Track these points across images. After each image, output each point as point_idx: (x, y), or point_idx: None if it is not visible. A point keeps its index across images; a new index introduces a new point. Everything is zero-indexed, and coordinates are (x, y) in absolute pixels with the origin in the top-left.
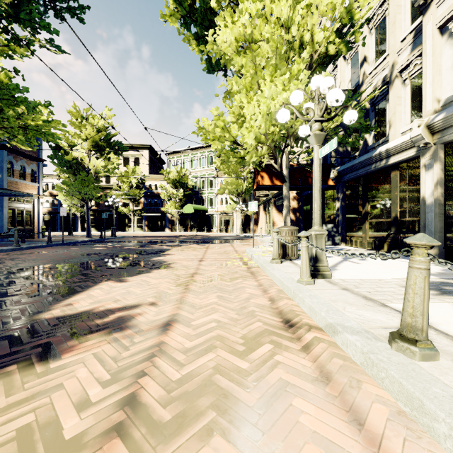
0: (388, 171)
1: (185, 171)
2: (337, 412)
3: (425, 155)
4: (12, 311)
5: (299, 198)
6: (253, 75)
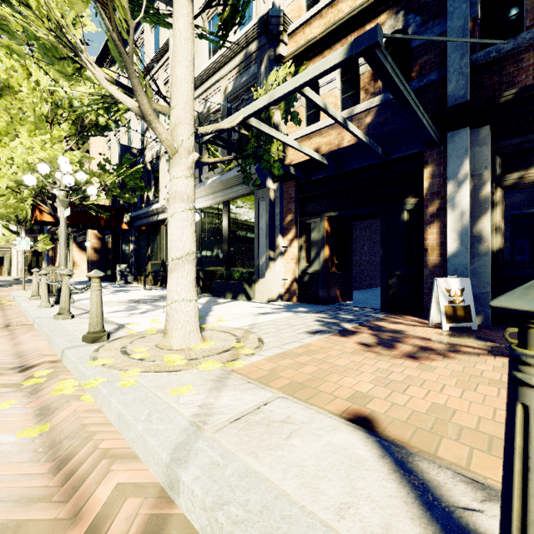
0: (160, 224)
1: None
2: (6, 339)
3: None
4: None
5: (102, 236)
6: (8, 122)
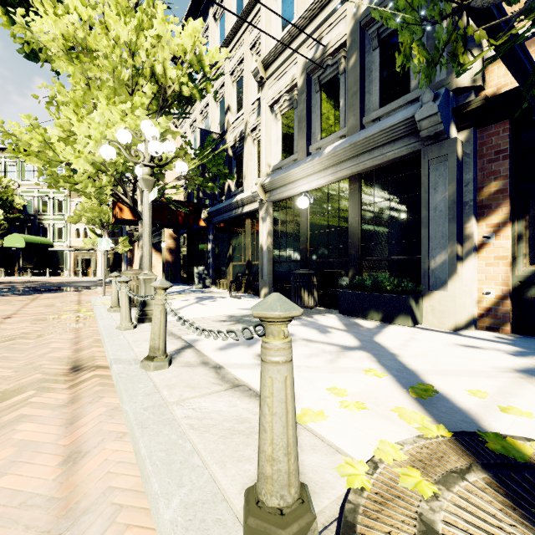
0: (244, 218)
1: (9, 182)
2: (59, 422)
3: (262, 209)
4: None
5: (177, 236)
6: (85, 90)
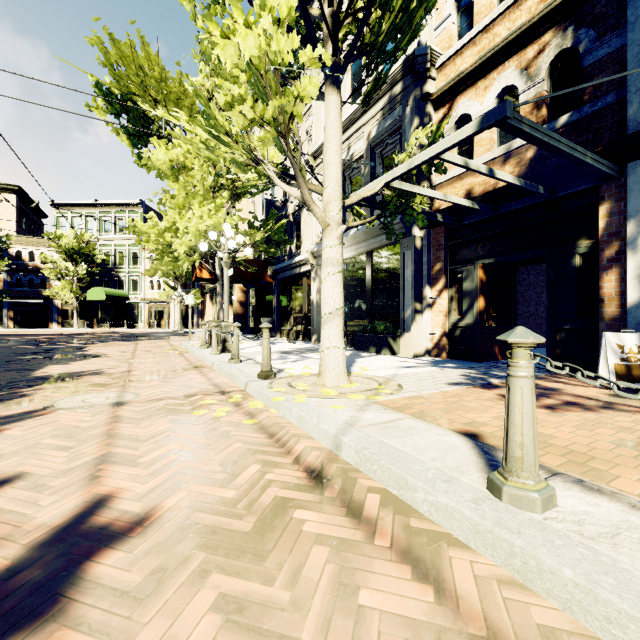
0: (302, 277)
1: (90, 237)
2: (200, 375)
3: (313, 271)
4: (2, 376)
5: (247, 290)
6: (185, 197)
